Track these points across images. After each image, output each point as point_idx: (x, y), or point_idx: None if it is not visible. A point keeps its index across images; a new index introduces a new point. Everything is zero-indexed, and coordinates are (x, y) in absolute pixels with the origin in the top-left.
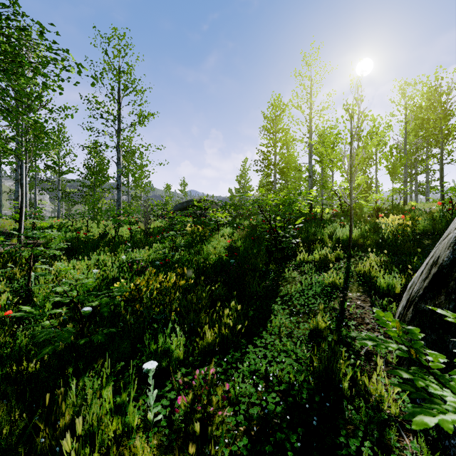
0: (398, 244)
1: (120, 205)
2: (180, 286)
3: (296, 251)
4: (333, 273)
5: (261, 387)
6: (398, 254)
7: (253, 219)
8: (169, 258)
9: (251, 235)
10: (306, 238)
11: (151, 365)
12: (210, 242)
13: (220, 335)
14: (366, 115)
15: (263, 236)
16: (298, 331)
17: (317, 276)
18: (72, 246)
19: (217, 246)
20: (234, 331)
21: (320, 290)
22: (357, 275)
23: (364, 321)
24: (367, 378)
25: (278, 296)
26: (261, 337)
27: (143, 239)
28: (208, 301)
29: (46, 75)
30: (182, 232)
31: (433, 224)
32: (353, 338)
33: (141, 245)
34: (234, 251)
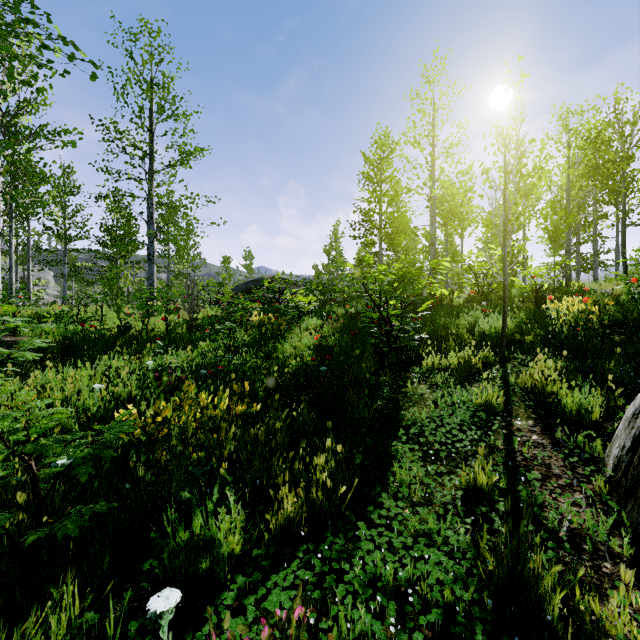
0: (577, 342)
1: (153, 285)
2: (237, 414)
3: (419, 353)
4: (482, 387)
5: (389, 616)
6: (581, 357)
7: (350, 306)
8: (223, 365)
9: (349, 329)
10: (432, 333)
11: (165, 600)
12: (288, 339)
13: (308, 503)
14: (533, 139)
15: (368, 331)
16: (441, 491)
17: (459, 392)
18: (73, 346)
19: (299, 346)
20: (332, 496)
21: (468, 416)
22: (521, 390)
23: (551, 472)
24: (597, 600)
25: (401, 425)
26: (378, 503)
27: (186, 334)
28: (285, 436)
29: (4, 49)
30: (245, 325)
31: (623, 312)
32: (540, 503)
33: (181, 344)
34: (326, 353)
